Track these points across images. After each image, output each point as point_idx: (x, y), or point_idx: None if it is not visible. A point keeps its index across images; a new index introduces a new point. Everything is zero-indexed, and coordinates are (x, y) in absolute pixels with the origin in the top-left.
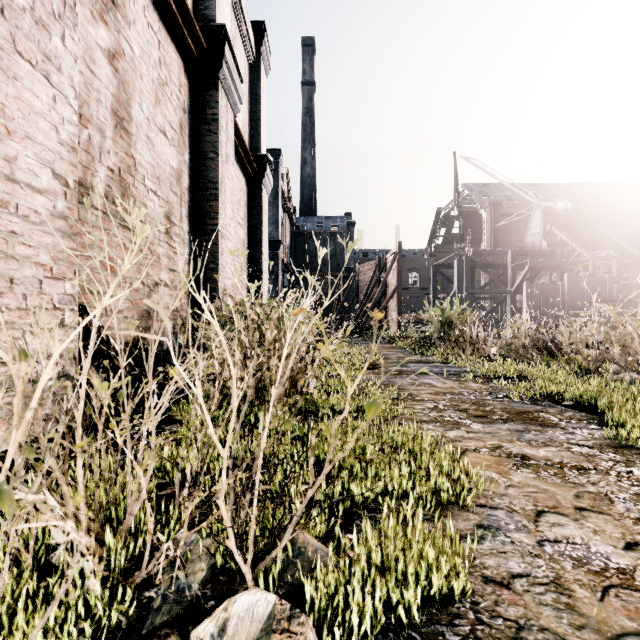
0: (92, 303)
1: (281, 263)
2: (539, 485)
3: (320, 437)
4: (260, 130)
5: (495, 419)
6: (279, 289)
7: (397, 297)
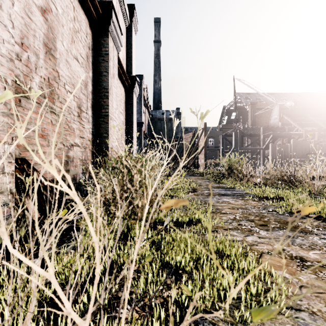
0: (30, 157)
1: (143, 134)
2: (322, 286)
3: (168, 244)
4: (132, 62)
5: (273, 227)
6: (142, 147)
7: (204, 151)
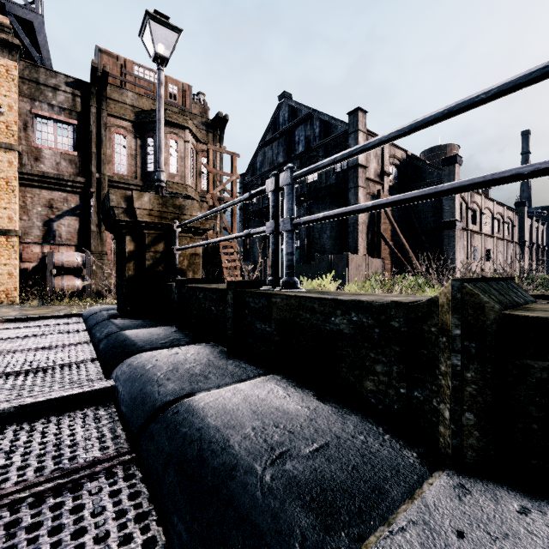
0: None
1: None
2: None
3: None
4: (543, 241)
5: None
6: None
7: None
